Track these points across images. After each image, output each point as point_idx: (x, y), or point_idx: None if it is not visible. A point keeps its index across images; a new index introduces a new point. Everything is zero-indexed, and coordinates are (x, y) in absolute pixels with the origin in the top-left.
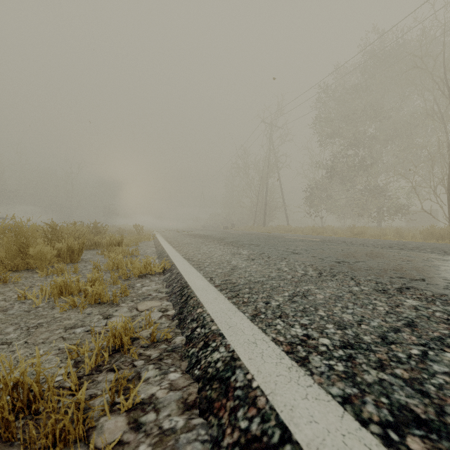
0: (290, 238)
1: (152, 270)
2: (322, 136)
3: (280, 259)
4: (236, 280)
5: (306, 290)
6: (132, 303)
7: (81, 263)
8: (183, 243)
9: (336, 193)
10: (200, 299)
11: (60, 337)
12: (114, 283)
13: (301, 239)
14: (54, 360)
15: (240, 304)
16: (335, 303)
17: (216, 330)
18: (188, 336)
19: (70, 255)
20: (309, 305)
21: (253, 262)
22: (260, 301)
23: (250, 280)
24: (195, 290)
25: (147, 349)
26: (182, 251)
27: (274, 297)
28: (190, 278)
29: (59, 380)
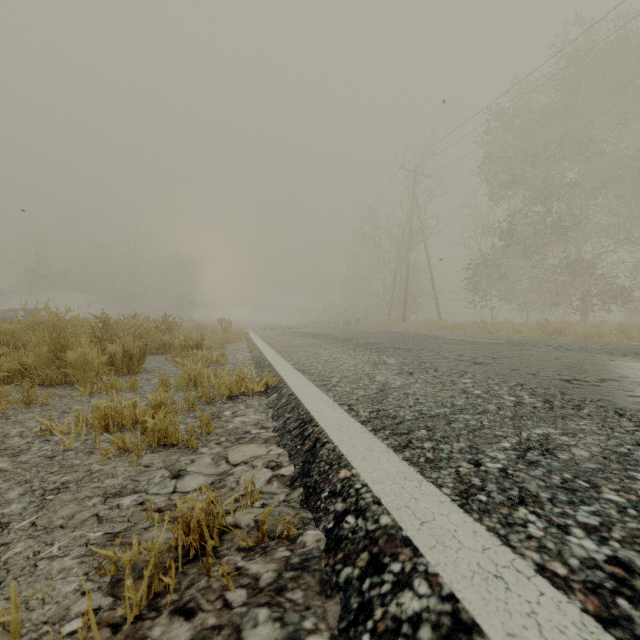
0: (455, 339)
1: (249, 388)
2: (493, 185)
3: (457, 374)
4: (396, 412)
5: (544, 437)
6: (219, 447)
7: (143, 374)
8: (291, 346)
9: (514, 272)
10: (341, 448)
11: (94, 514)
12: (190, 409)
13: (474, 340)
14: (74, 572)
15: (423, 463)
16: (627, 471)
17: (393, 527)
18: (329, 531)
19: (127, 363)
20: (570, 473)
21: (413, 378)
22: (461, 460)
23: (422, 413)
24: (326, 428)
25: (250, 554)
26: (291, 358)
27: (485, 451)
28: (314, 406)
29: (75, 629)
